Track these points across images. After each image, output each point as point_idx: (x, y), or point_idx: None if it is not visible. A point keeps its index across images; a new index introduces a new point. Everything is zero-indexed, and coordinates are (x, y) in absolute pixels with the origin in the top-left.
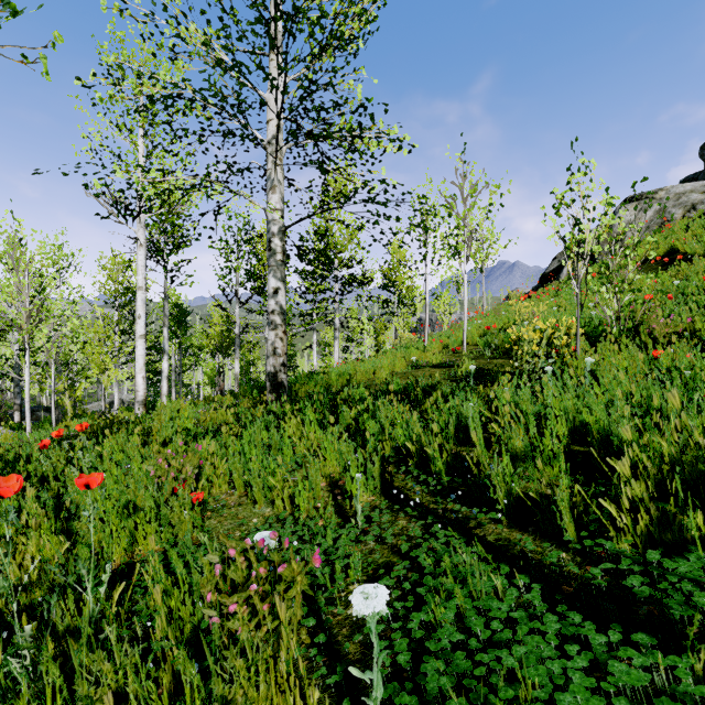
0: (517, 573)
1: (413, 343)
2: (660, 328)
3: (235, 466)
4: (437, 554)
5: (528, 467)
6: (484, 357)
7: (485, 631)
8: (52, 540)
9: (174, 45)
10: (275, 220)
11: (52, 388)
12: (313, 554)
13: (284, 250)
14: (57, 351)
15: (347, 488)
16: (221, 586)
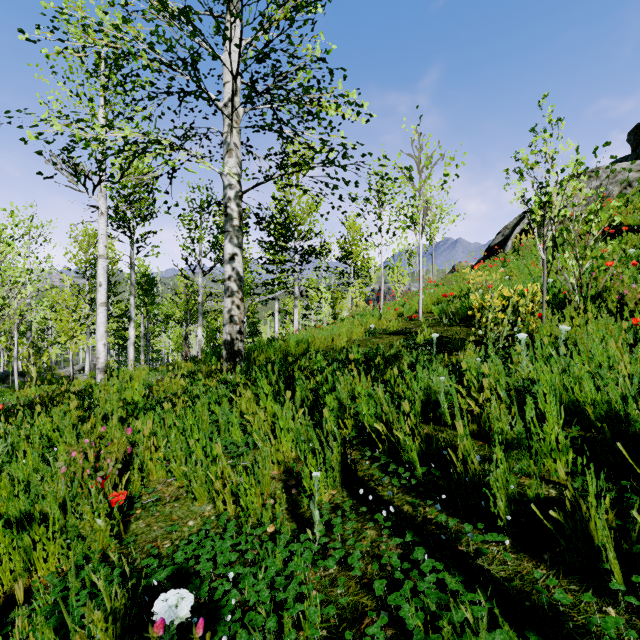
0: None
1: (368, 311)
2: (632, 295)
3: (173, 451)
4: (427, 604)
5: (521, 459)
6: (440, 324)
7: None
8: None
9: (127, 3)
10: (232, 185)
11: (15, 355)
12: None
13: (241, 216)
14: (21, 319)
15: (302, 484)
16: None
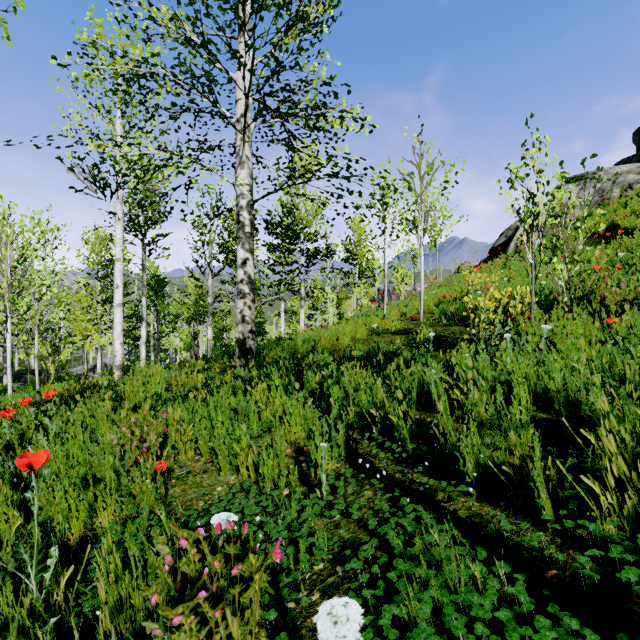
0: (493, 556)
1: (373, 311)
2: (612, 297)
3: (200, 432)
4: (407, 533)
5: (494, 435)
6: (440, 324)
7: (468, 637)
8: (8, 513)
9: (147, 28)
10: (244, 195)
11: (36, 353)
12: (273, 547)
13: (252, 223)
14: (41, 319)
15: (312, 456)
16: (170, 583)
